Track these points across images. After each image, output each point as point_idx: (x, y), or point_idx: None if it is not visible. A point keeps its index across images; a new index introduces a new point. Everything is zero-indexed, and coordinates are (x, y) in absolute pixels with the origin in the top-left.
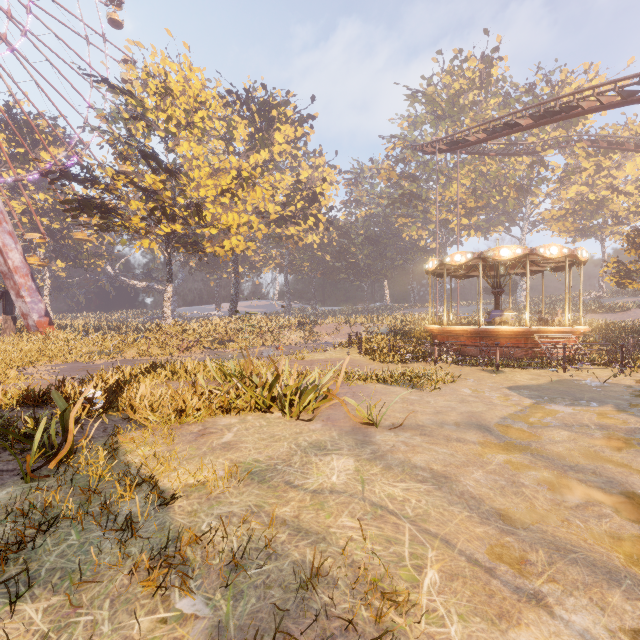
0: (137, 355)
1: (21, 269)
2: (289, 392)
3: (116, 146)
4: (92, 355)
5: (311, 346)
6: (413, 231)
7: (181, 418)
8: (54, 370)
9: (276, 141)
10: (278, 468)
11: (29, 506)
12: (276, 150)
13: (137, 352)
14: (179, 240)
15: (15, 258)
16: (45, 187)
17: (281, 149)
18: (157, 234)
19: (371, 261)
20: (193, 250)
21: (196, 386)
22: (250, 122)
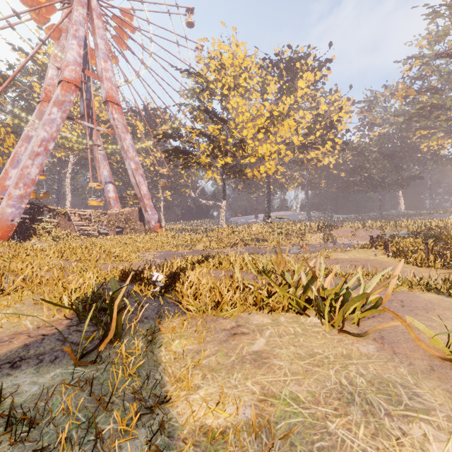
0: (203, 248)
1: (147, 195)
2: (328, 298)
3: (192, 112)
4: (178, 246)
5: (330, 246)
6: (433, 141)
7: (217, 310)
8: (156, 255)
9: (299, 87)
10: (330, 428)
11: (34, 418)
12: (299, 94)
13: (203, 246)
14: (230, 170)
15: (144, 189)
16: (161, 149)
17: (303, 93)
18: (217, 167)
19: (385, 173)
20: (239, 176)
21: (234, 277)
22: (279, 77)
